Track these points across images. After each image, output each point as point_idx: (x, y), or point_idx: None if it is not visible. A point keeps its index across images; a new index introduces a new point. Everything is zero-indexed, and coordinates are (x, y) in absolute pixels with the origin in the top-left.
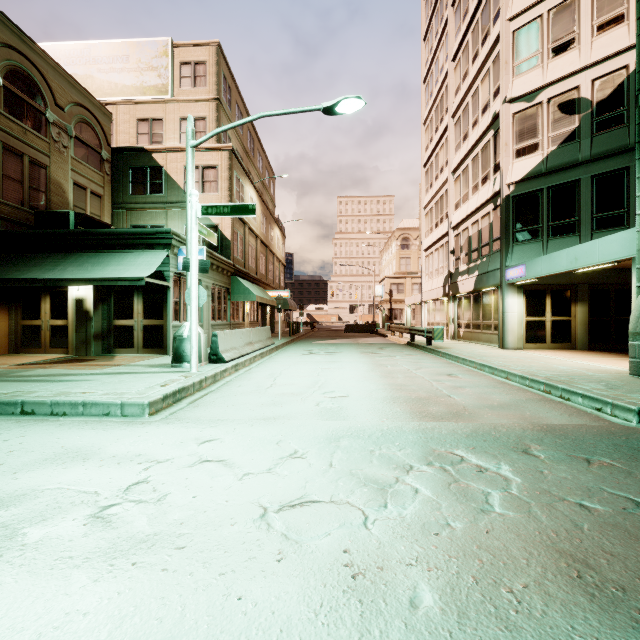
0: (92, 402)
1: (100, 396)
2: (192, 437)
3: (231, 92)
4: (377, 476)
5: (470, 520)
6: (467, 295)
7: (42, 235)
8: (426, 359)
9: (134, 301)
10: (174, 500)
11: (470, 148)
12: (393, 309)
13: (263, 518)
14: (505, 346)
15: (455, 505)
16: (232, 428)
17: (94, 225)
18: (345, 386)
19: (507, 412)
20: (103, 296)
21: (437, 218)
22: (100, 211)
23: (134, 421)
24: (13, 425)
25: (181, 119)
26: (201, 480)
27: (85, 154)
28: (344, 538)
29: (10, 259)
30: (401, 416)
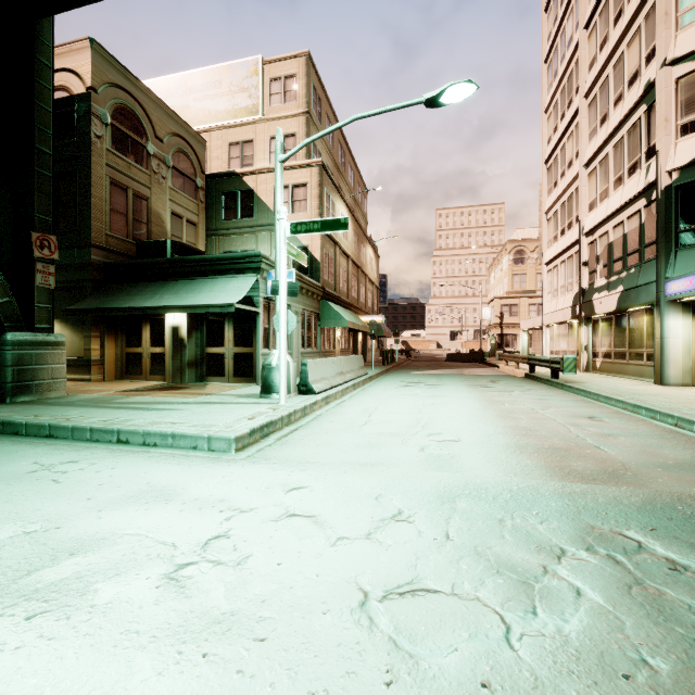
0: (180, 434)
1: (189, 428)
2: (279, 482)
3: (321, 104)
4: (514, 560)
5: (681, 658)
6: (606, 316)
7: (143, 265)
8: (554, 396)
9: (225, 328)
10: (256, 566)
11: (611, 132)
12: (504, 335)
13: (363, 608)
14: (664, 381)
15: (647, 626)
16: (323, 474)
17: (189, 253)
18: (454, 427)
19: (693, 476)
20: (196, 323)
21: (563, 223)
22: (195, 239)
23: (220, 458)
24: (107, 455)
25: (271, 138)
26: (287, 541)
27: (181, 183)
28: (479, 660)
29: (116, 289)
30: (534, 472)
